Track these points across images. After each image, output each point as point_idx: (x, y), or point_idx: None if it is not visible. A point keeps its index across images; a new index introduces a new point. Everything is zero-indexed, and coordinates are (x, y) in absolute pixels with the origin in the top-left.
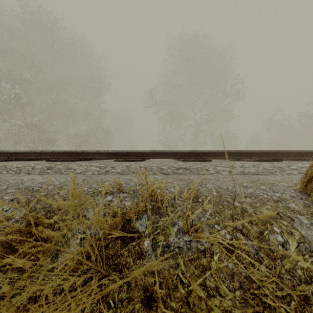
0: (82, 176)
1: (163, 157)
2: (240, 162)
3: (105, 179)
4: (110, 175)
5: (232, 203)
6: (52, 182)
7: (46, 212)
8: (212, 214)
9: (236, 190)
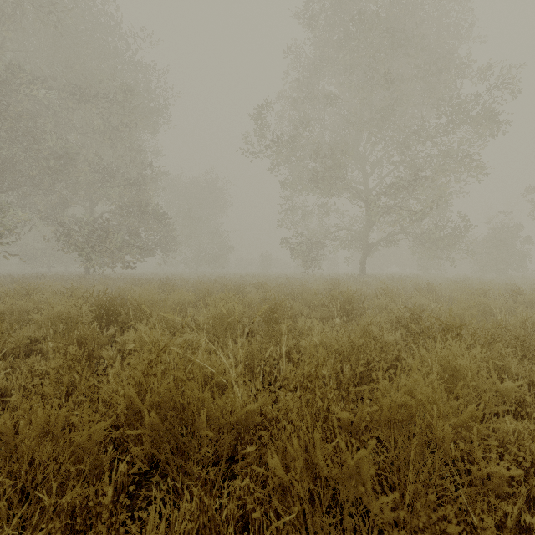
0: None
1: None
2: None
3: None
4: None
5: None
6: None
7: None
8: None
9: None
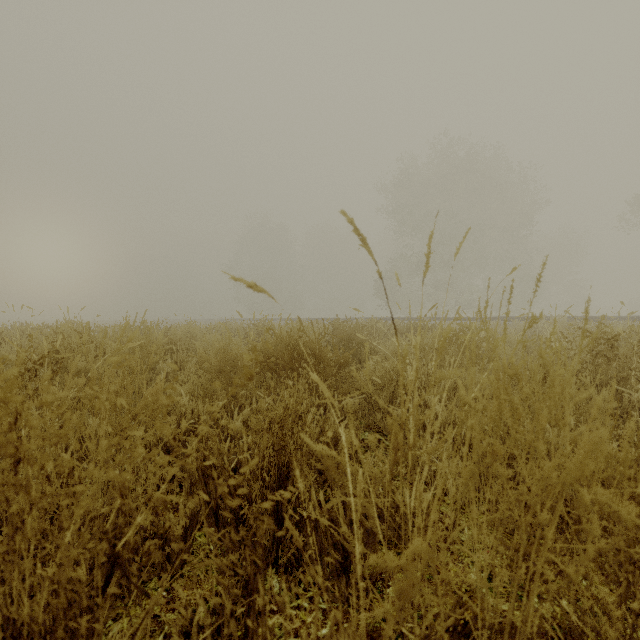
0: None
1: None
2: None
3: None
4: None
5: None
6: None
7: None
8: None
9: None
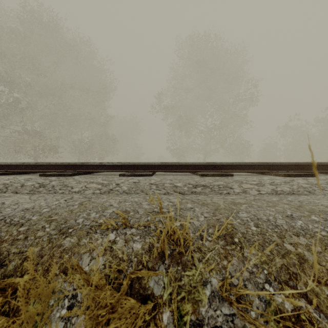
0: (80, 198)
1: (176, 170)
2: (268, 177)
3: (108, 203)
4: (114, 195)
5: (282, 246)
6: (39, 209)
7: (22, 262)
8: (258, 265)
9: (281, 224)
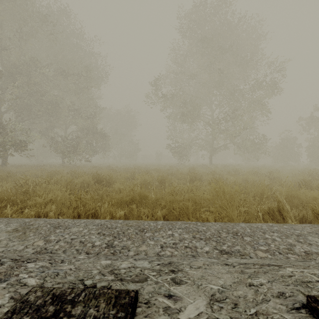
0: None
1: None
2: None
3: None
4: None
5: None
6: None
7: None
8: None
9: None
